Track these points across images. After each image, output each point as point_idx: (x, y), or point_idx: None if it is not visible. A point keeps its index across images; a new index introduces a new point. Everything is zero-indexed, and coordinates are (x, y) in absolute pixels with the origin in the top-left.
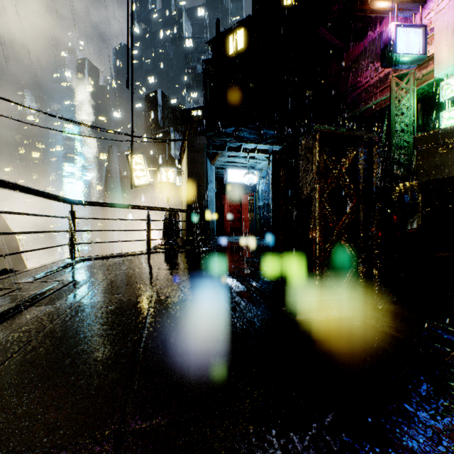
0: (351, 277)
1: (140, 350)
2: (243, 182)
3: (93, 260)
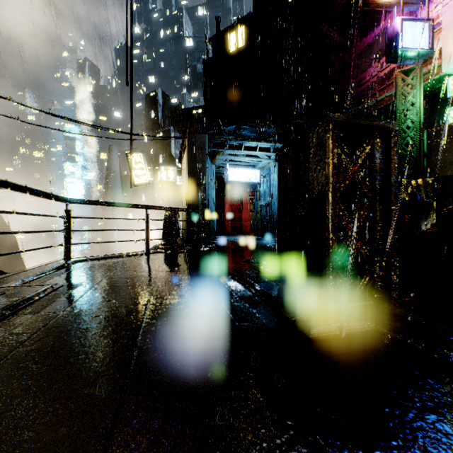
0: (367, 281)
1: (129, 375)
2: (244, 181)
3: (89, 261)
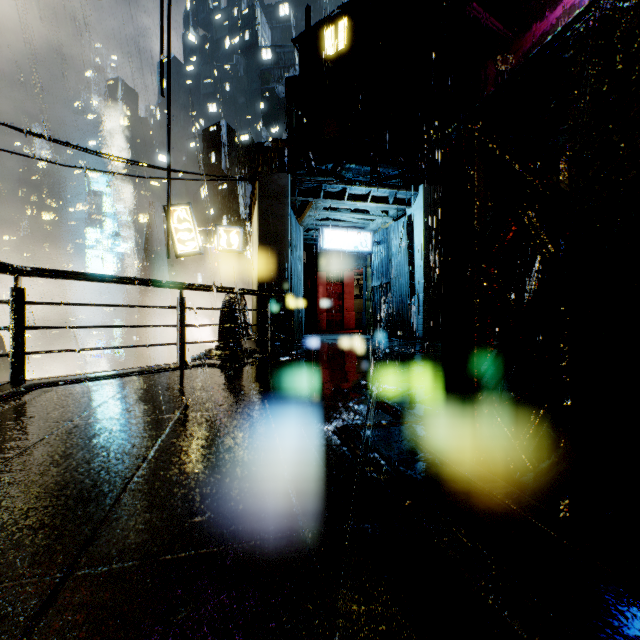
0: None
1: None
2: (348, 250)
3: (61, 386)
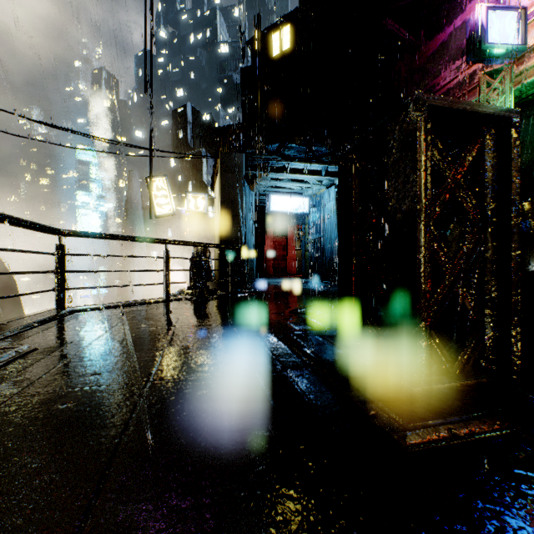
0: (473, 346)
1: None
2: (290, 211)
3: (89, 311)
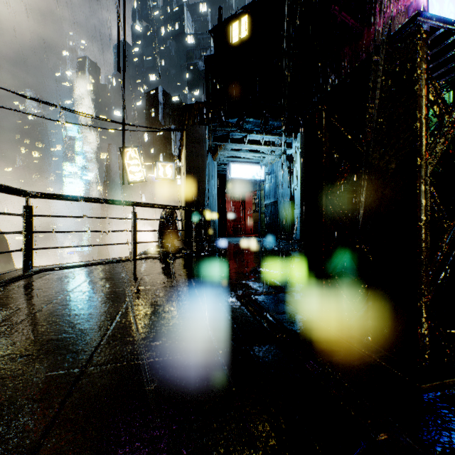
0: None
1: None
2: (248, 178)
3: (56, 271)
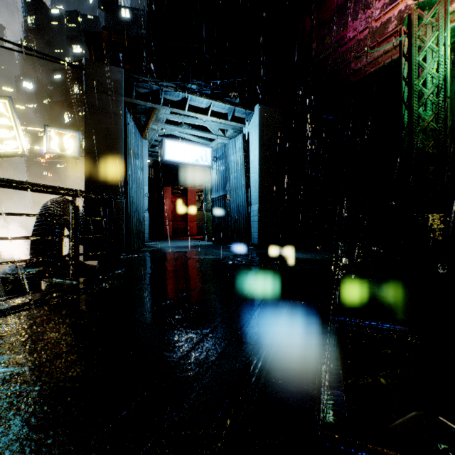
0: None
1: None
2: (189, 162)
3: None
